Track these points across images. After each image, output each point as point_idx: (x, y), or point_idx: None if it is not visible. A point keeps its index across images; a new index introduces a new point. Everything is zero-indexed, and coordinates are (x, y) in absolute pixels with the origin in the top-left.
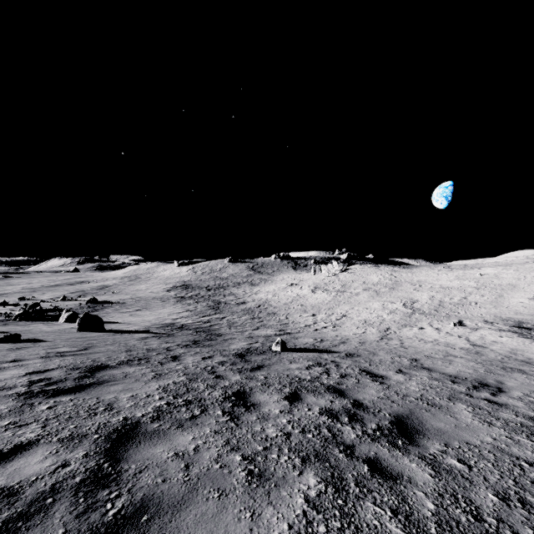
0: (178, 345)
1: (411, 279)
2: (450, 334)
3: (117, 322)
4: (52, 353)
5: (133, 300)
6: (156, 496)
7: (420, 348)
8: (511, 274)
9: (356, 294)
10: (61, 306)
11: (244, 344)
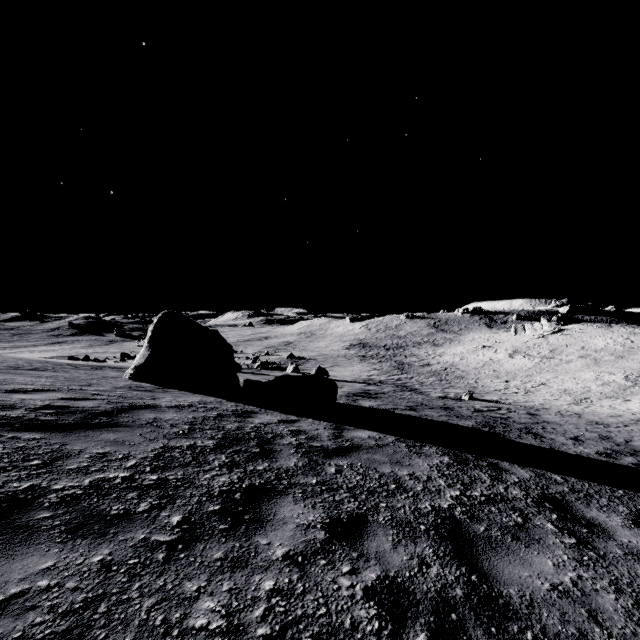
0: (394, 390)
1: None
2: None
3: None
4: None
5: (322, 357)
6: (432, 414)
7: (598, 411)
8: None
9: (567, 362)
10: (270, 360)
11: (440, 394)
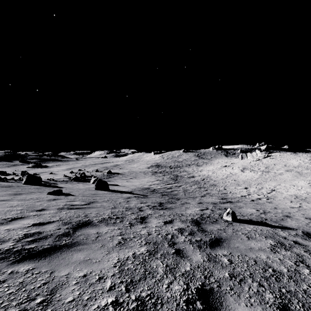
0: (148, 205)
1: None
2: None
3: (118, 185)
4: (67, 205)
5: (129, 173)
6: None
7: None
8: None
9: (280, 174)
10: (95, 174)
11: (197, 209)
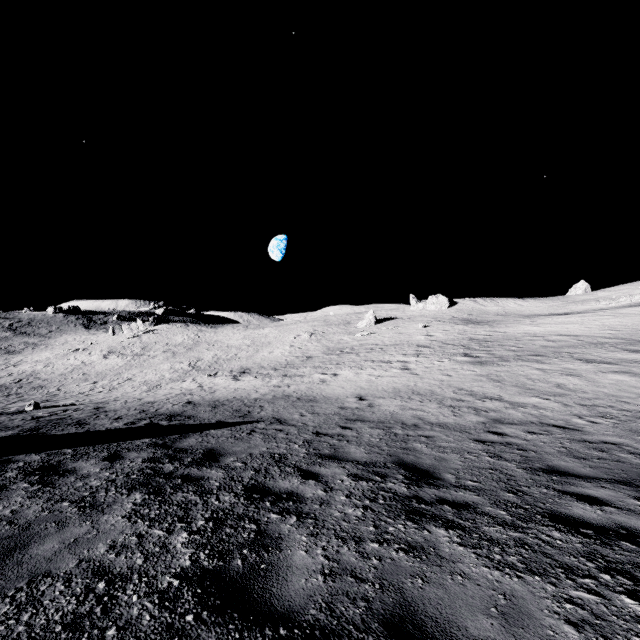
0: None
1: (211, 339)
2: (197, 382)
3: None
4: None
5: None
6: None
7: (159, 393)
8: (275, 333)
9: (153, 357)
10: None
11: None
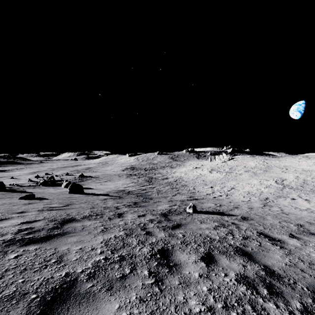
0: (124, 204)
1: (279, 165)
2: None
3: (92, 188)
4: (46, 207)
5: (103, 176)
6: None
7: (298, 215)
8: None
9: (240, 174)
10: (65, 178)
11: (167, 206)
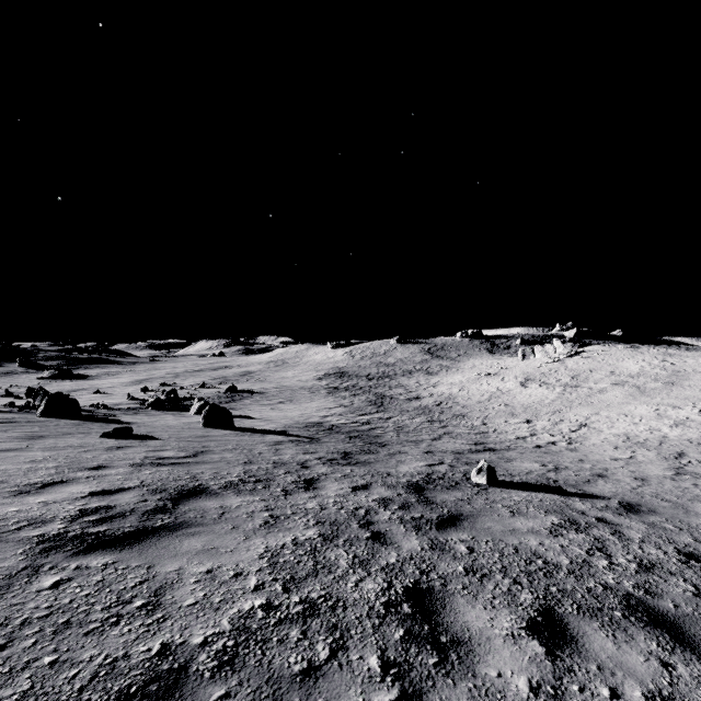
0: (321, 458)
1: None
2: None
3: (253, 417)
4: (151, 458)
5: (277, 390)
6: None
7: None
8: None
9: (600, 391)
10: (199, 394)
11: (421, 464)
